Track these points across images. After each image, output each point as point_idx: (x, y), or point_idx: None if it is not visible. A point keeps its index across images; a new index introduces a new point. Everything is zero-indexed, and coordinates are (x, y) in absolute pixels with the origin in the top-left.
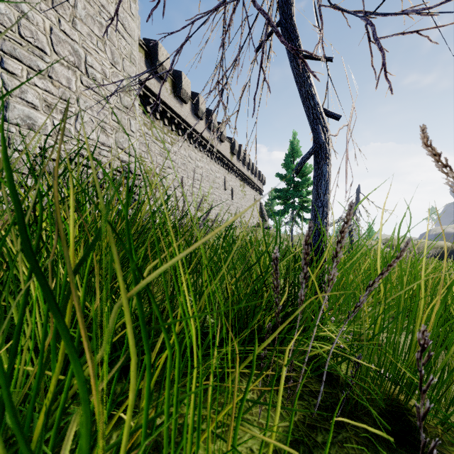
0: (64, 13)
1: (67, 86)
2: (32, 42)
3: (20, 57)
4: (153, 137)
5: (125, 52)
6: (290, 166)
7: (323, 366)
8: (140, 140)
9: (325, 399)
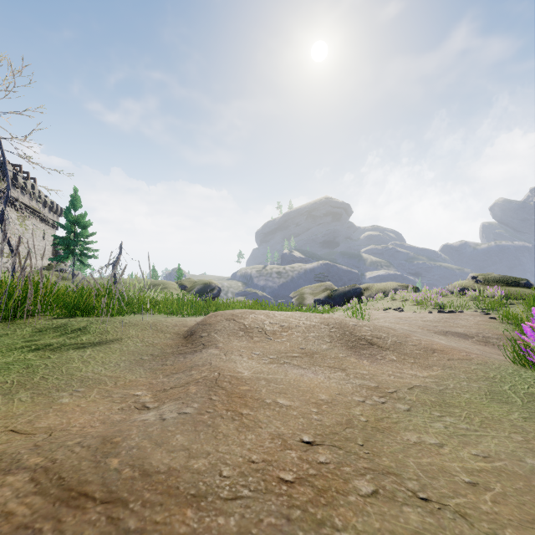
0: None
1: None
2: None
3: None
4: None
5: None
6: (70, 218)
7: None
8: None
9: None
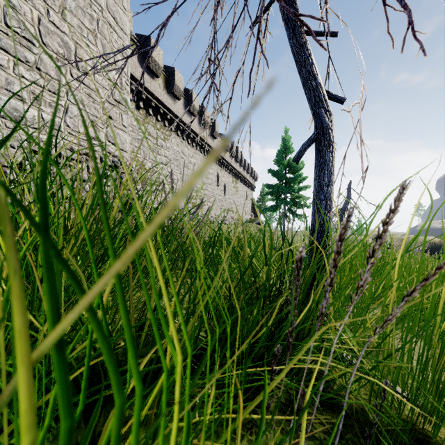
0: (53, 4)
1: (56, 79)
2: (19, 33)
3: (6, 47)
4: (146, 133)
5: (116, 46)
6: (282, 162)
7: (332, 385)
8: (132, 135)
9: (340, 435)
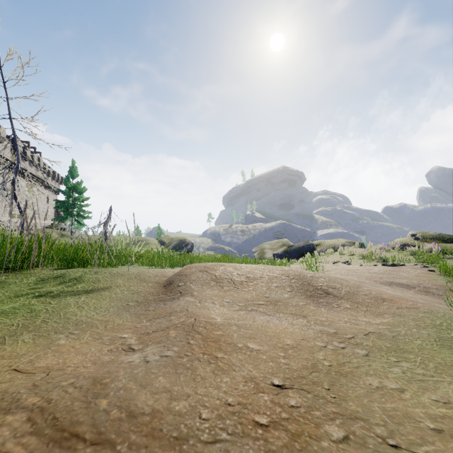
0: None
1: None
2: None
3: None
4: None
5: None
6: (68, 185)
7: None
8: None
9: None
